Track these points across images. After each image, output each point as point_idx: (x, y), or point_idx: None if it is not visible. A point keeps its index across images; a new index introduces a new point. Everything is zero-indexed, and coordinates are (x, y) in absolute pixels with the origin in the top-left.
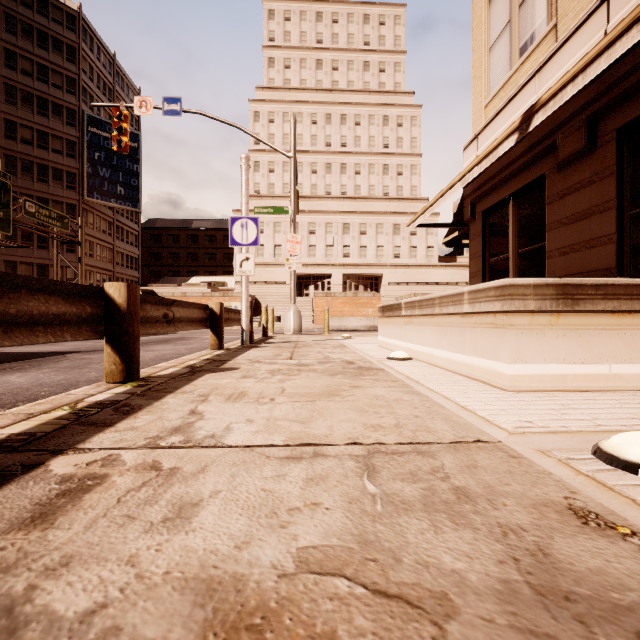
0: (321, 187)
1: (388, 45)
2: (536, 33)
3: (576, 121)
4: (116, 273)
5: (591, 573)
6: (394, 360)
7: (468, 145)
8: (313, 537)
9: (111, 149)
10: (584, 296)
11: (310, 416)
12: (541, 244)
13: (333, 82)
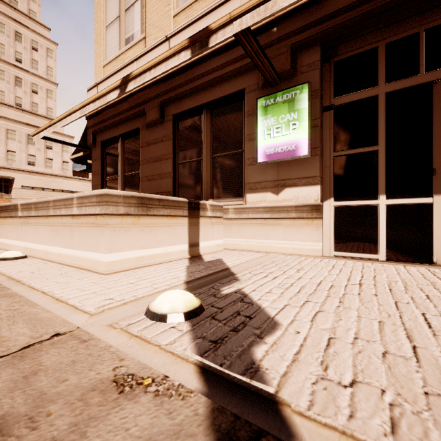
0: None
1: None
2: (135, 35)
3: (155, 102)
4: None
5: None
6: (4, 260)
7: (91, 89)
8: None
9: None
10: (153, 206)
11: None
12: (138, 172)
13: None
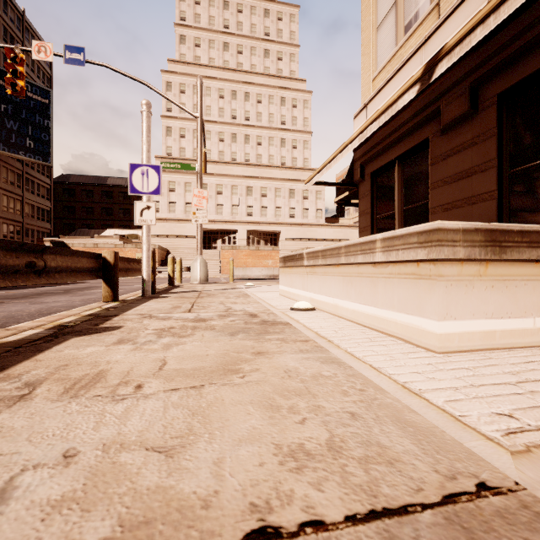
0: (228, 154)
1: (285, 38)
2: (420, 12)
3: (459, 88)
4: (26, 224)
5: None
6: (298, 311)
7: (358, 114)
8: None
9: (19, 102)
10: (511, 243)
11: (187, 429)
12: (425, 201)
13: (238, 64)
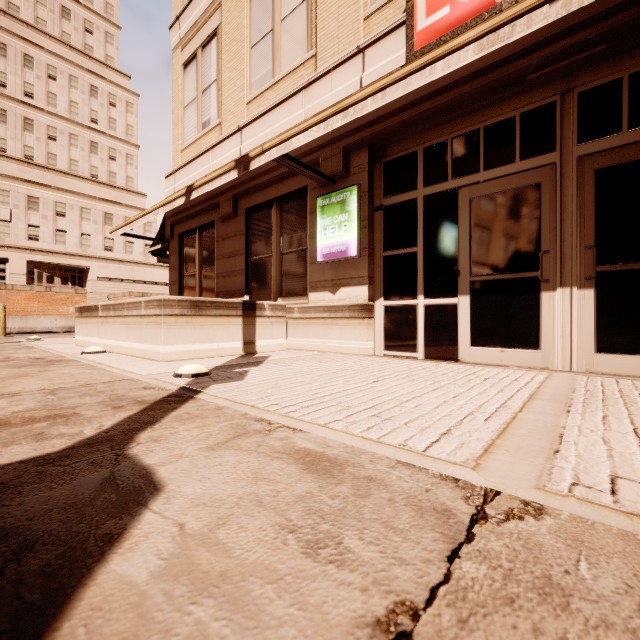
0: None
1: (97, 6)
2: (211, 120)
3: (229, 194)
4: None
5: (134, 395)
6: (89, 354)
7: (169, 176)
8: (19, 409)
9: None
10: (206, 307)
11: (3, 386)
12: (214, 268)
13: (10, 4)
